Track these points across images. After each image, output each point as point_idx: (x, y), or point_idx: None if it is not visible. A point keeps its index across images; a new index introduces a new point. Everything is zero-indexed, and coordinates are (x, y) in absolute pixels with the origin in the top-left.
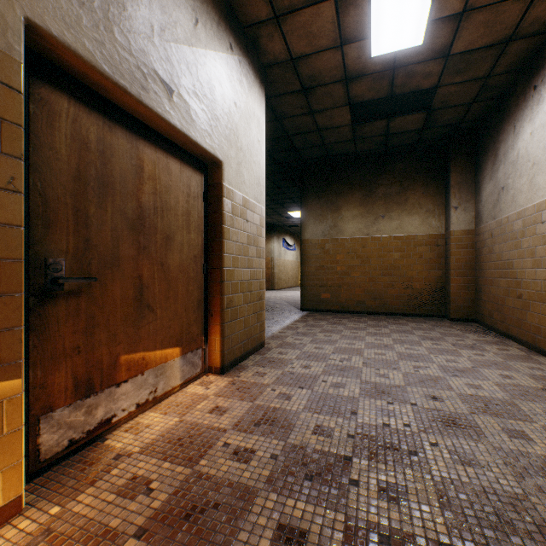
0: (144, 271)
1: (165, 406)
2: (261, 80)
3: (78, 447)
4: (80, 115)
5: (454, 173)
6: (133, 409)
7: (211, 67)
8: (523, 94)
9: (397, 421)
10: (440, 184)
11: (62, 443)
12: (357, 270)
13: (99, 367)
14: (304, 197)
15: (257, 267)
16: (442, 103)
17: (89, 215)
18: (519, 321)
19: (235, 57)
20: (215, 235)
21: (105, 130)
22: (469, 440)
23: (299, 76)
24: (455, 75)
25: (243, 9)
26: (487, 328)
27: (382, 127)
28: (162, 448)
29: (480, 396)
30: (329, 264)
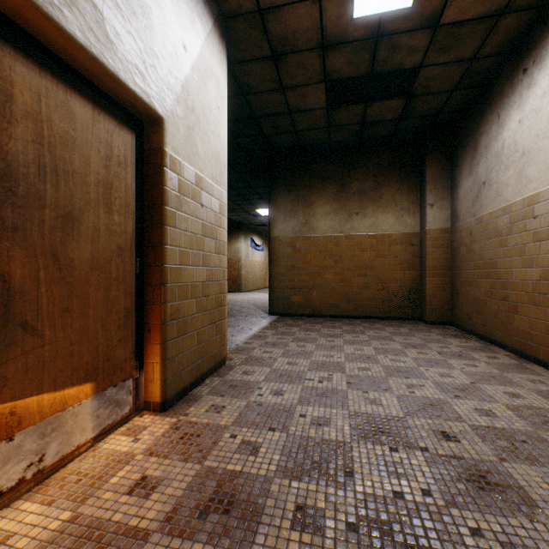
0: (14, 268)
1: (55, 484)
2: (221, 33)
3: None
4: None
5: (430, 169)
6: None
7: None
8: (510, 79)
9: (412, 484)
10: (415, 181)
11: None
12: (330, 271)
13: None
14: (274, 190)
15: (216, 265)
16: (423, 88)
17: None
18: (504, 325)
19: None
20: (153, 220)
21: None
22: (522, 518)
23: (269, 36)
24: (441, 53)
25: None
26: (465, 332)
27: (359, 113)
28: None
29: (498, 428)
30: (301, 264)
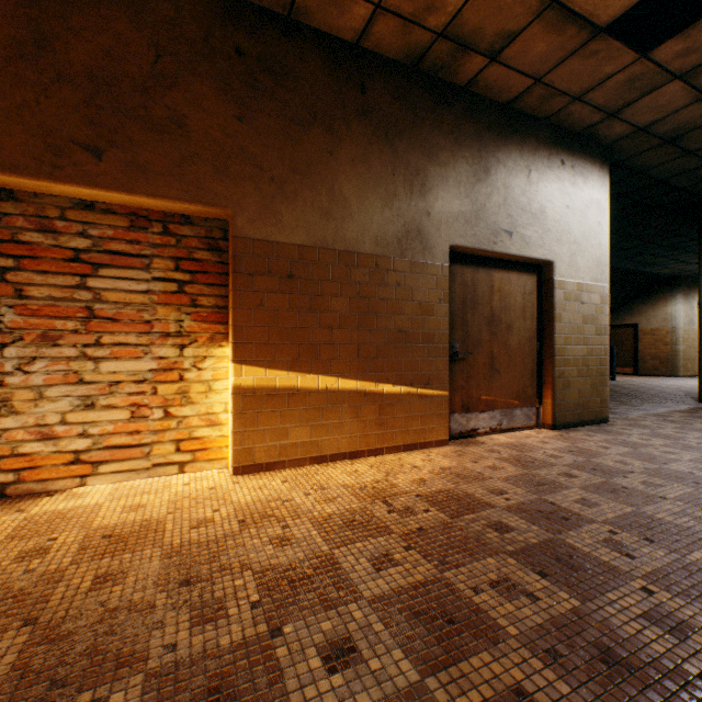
0: (494, 349)
1: (506, 435)
2: (601, 162)
3: (463, 436)
4: (463, 271)
5: None
6: (487, 429)
7: (541, 195)
8: None
9: None
10: None
11: (457, 430)
12: None
13: (471, 399)
14: None
15: (595, 344)
16: None
17: (467, 320)
18: None
19: (566, 168)
20: (546, 320)
21: (474, 273)
22: None
23: (655, 135)
24: None
25: (574, 125)
26: None
27: None
28: (505, 446)
29: None
30: None
